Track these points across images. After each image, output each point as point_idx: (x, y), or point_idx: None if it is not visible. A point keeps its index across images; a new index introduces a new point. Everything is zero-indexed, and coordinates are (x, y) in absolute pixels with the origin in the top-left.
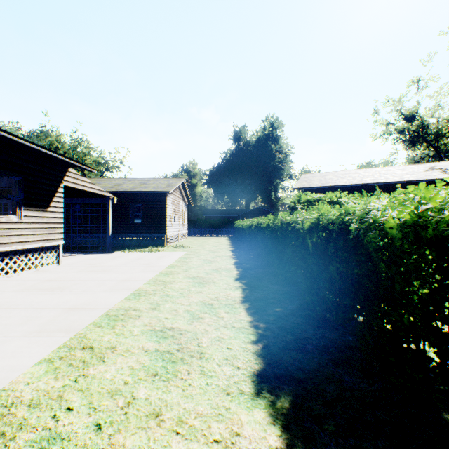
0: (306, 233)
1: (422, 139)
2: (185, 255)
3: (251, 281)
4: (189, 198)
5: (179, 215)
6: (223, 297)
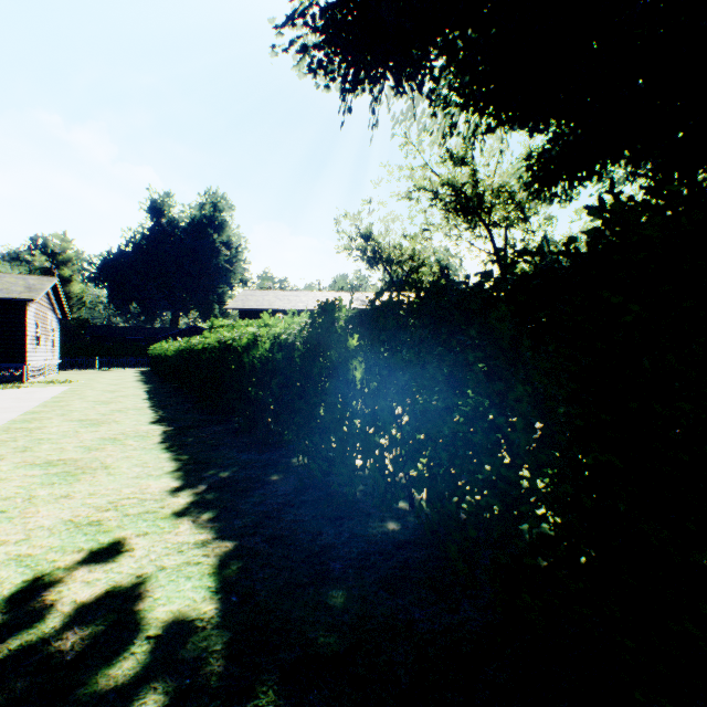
0: (200, 352)
1: (375, 263)
2: (71, 388)
3: (162, 399)
4: (64, 308)
5: (48, 335)
6: (132, 407)
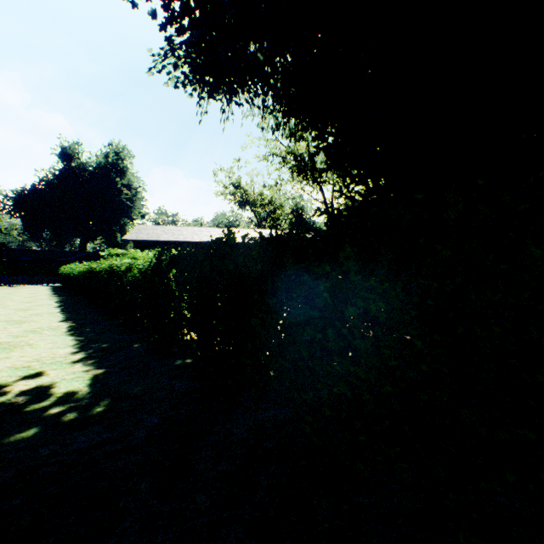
0: (98, 273)
1: (243, 206)
2: None
3: (70, 307)
4: None
5: None
6: (46, 312)
